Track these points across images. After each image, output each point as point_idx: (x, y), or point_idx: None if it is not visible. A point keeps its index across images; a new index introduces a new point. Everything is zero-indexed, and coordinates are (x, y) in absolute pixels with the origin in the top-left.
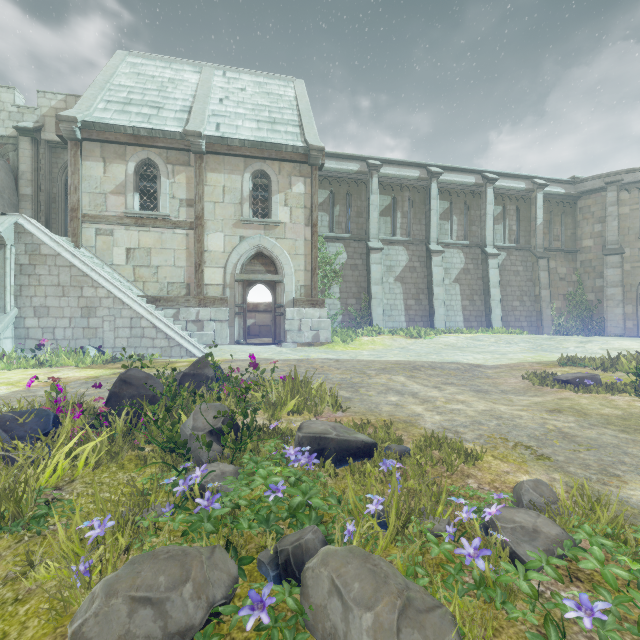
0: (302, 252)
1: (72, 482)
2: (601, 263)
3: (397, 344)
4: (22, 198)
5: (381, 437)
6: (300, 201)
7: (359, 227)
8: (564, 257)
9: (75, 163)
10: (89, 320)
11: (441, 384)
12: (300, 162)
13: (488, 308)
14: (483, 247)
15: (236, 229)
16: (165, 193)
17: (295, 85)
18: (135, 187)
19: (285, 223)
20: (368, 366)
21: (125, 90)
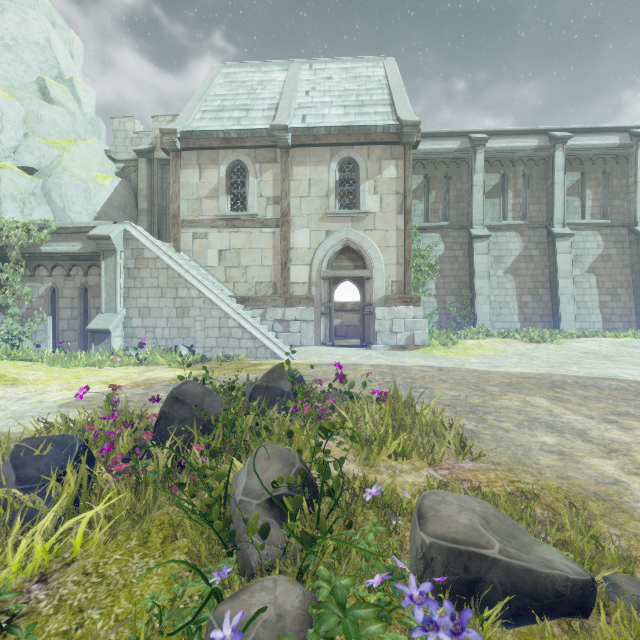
0: (394, 244)
1: (68, 565)
2: None
3: (512, 349)
4: (140, 212)
5: (587, 552)
6: (391, 187)
7: (459, 213)
8: None
9: (176, 173)
10: (183, 320)
11: (612, 415)
12: (391, 143)
13: None
14: (632, 225)
15: (322, 223)
16: (253, 192)
17: (385, 63)
18: (226, 190)
19: (374, 213)
20: (484, 379)
21: (219, 99)
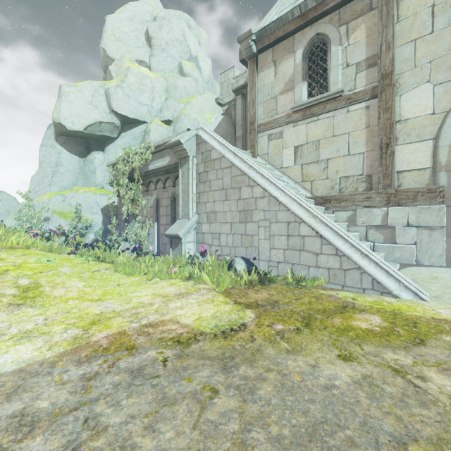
0: None
1: None
2: None
3: None
4: (237, 140)
5: None
6: None
7: None
8: None
9: (252, 79)
10: (246, 225)
11: None
12: None
13: None
14: None
15: None
16: (336, 65)
17: None
18: (302, 76)
19: None
20: None
21: None
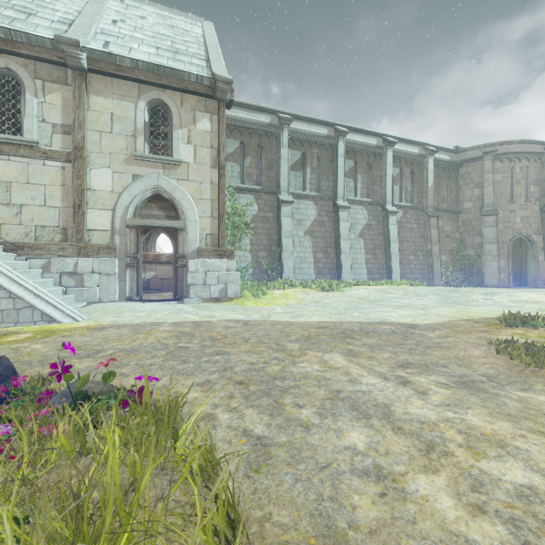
0: (208, 197)
1: None
2: (479, 223)
3: (310, 298)
4: None
5: None
6: (206, 139)
7: (270, 180)
8: (449, 217)
9: None
10: None
11: (399, 368)
12: (206, 95)
13: (388, 261)
14: (384, 205)
15: (128, 166)
16: (32, 114)
17: (203, 25)
18: None
19: (188, 163)
20: (286, 333)
21: None
